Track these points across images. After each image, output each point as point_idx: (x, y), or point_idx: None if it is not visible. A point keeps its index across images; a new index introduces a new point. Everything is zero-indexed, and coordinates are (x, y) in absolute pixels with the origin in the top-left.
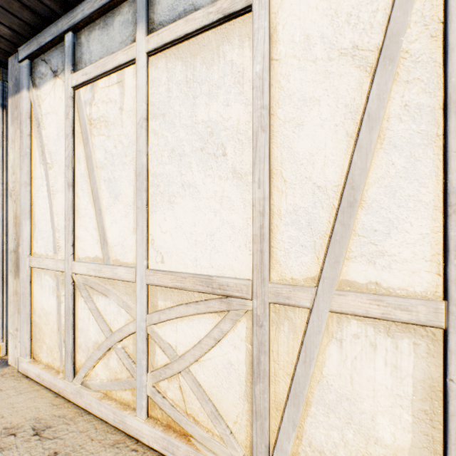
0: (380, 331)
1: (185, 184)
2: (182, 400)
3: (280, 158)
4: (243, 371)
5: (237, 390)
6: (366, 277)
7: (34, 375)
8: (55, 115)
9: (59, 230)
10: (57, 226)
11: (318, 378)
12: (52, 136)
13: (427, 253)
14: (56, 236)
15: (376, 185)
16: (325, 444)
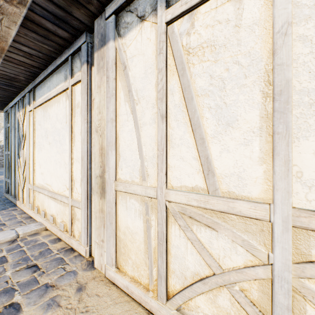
0: None
1: None
2: None
3: None
4: None
5: None
6: None
7: (121, 285)
8: (142, 56)
9: (146, 159)
10: (145, 156)
11: None
12: (138, 75)
13: None
14: (145, 164)
15: None
16: None
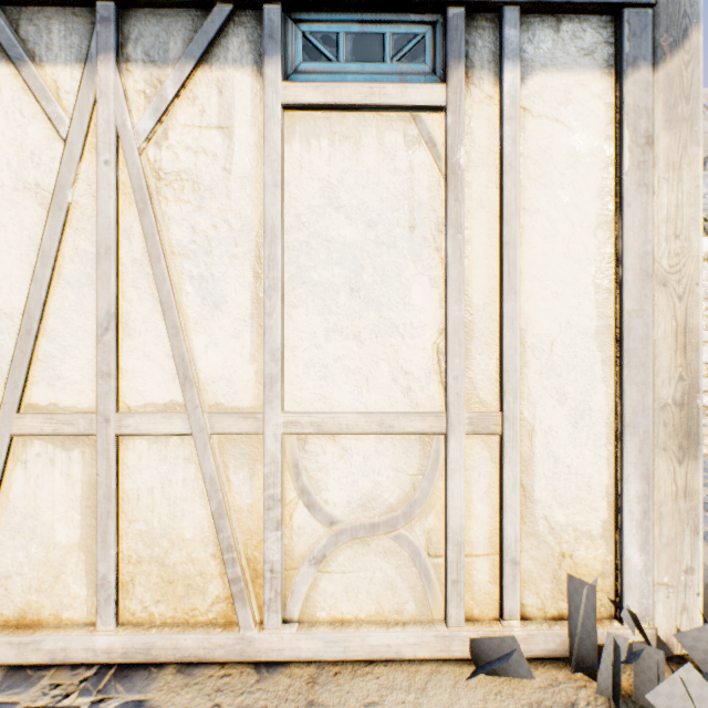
0: (58, 447)
1: None
2: None
3: None
4: None
5: None
6: (48, 399)
7: None
8: None
9: None
10: None
11: (6, 504)
12: None
13: (92, 375)
14: None
15: (56, 316)
16: (13, 568)
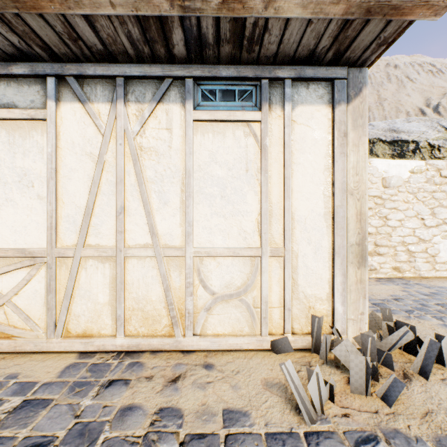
0: (100, 262)
1: (9, 199)
2: (6, 319)
3: (62, 192)
4: (43, 292)
5: (40, 303)
6: (95, 242)
7: None
8: None
9: None
10: None
11: (78, 286)
12: None
13: (114, 232)
14: None
15: (98, 207)
16: (81, 312)
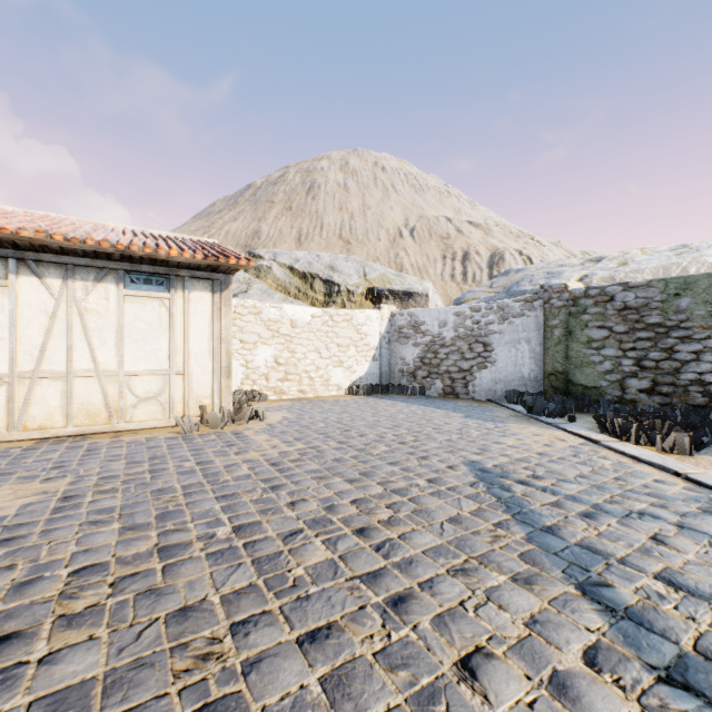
0: (53, 381)
1: None
2: None
3: (21, 335)
4: (4, 403)
5: (2, 410)
6: (49, 368)
7: None
8: None
9: None
10: None
11: (35, 397)
12: None
13: (65, 362)
14: None
15: (52, 346)
16: (37, 414)
